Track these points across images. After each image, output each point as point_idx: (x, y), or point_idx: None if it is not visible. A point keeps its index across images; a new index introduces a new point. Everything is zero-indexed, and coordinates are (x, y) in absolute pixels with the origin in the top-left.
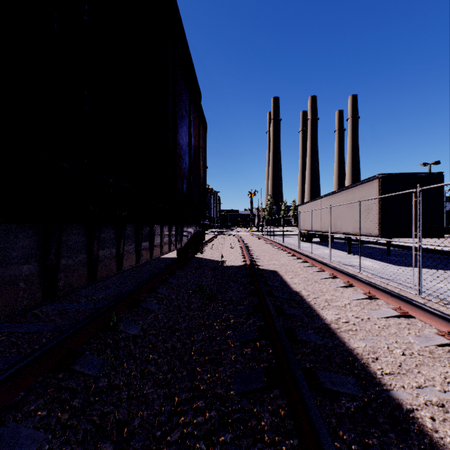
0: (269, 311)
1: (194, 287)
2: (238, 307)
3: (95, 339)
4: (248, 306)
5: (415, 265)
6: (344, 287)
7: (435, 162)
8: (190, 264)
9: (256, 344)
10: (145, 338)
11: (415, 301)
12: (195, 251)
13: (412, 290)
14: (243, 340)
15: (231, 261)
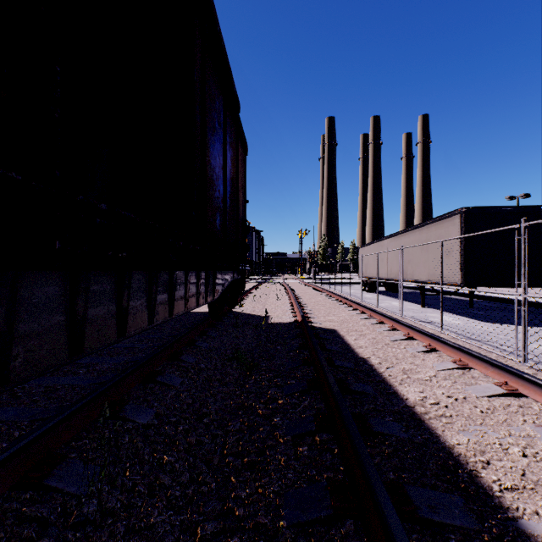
0: (332, 391)
1: (230, 353)
2: (287, 381)
3: (88, 432)
4: (301, 379)
5: (507, 321)
6: (425, 352)
7: (524, 194)
8: (225, 320)
9: (314, 440)
10: (160, 429)
11: (528, 375)
12: (232, 304)
13: (512, 355)
14: (296, 433)
15: (278, 317)
